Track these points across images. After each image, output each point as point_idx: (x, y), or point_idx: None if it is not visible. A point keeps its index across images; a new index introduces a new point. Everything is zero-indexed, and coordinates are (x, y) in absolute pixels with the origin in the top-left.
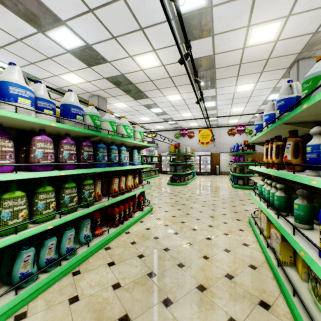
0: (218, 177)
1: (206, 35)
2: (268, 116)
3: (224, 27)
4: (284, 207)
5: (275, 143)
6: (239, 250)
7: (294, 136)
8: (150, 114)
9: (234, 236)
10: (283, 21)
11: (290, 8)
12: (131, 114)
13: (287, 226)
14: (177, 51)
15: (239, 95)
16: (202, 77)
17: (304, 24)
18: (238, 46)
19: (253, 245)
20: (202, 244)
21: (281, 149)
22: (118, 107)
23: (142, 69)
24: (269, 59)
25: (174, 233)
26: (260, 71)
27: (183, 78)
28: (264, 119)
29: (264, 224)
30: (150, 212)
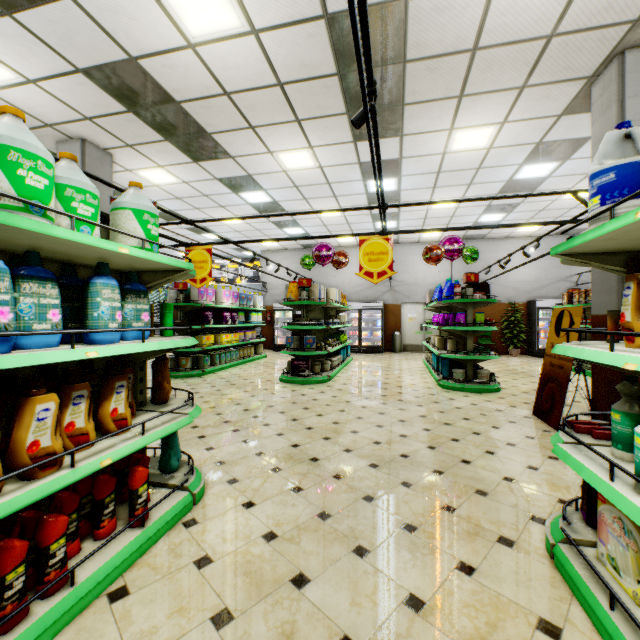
0: (400, 359)
1: None
2: None
3: None
4: None
5: None
6: None
7: None
8: (242, 207)
9: None
10: None
11: None
12: (193, 205)
13: None
14: None
15: (456, 162)
16: None
17: None
18: None
19: None
20: None
21: None
22: (154, 181)
23: (191, 42)
24: (552, 38)
25: None
26: (519, 85)
27: (318, 92)
28: None
29: None
30: (188, 513)
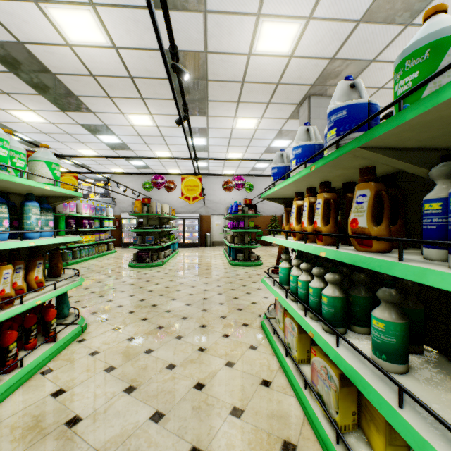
0: (210, 250)
1: (195, 7)
2: (302, 149)
3: (224, 1)
4: (341, 318)
5: (322, 195)
6: (258, 403)
7: (372, 178)
8: (98, 144)
9: (244, 366)
10: (302, 25)
11: (312, 4)
12: (56, 139)
13: (367, 373)
14: (142, 23)
15: (239, 134)
16: (187, 91)
17: (323, 41)
18: (243, 49)
19: (278, 380)
20: (188, 408)
21: (333, 207)
22: (24, 119)
23: (69, 43)
24: (279, 84)
25: (126, 390)
26: (267, 102)
27: (156, 85)
28: (293, 154)
29: (292, 338)
30: (79, 337)
